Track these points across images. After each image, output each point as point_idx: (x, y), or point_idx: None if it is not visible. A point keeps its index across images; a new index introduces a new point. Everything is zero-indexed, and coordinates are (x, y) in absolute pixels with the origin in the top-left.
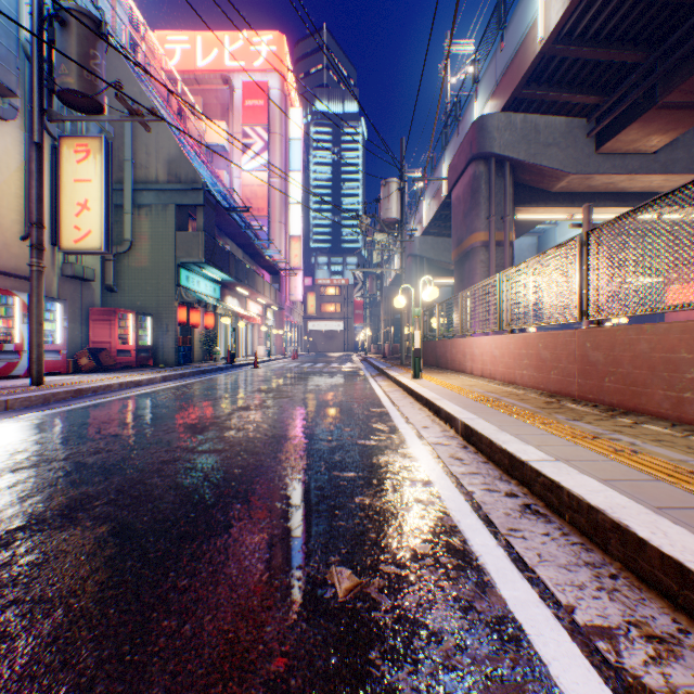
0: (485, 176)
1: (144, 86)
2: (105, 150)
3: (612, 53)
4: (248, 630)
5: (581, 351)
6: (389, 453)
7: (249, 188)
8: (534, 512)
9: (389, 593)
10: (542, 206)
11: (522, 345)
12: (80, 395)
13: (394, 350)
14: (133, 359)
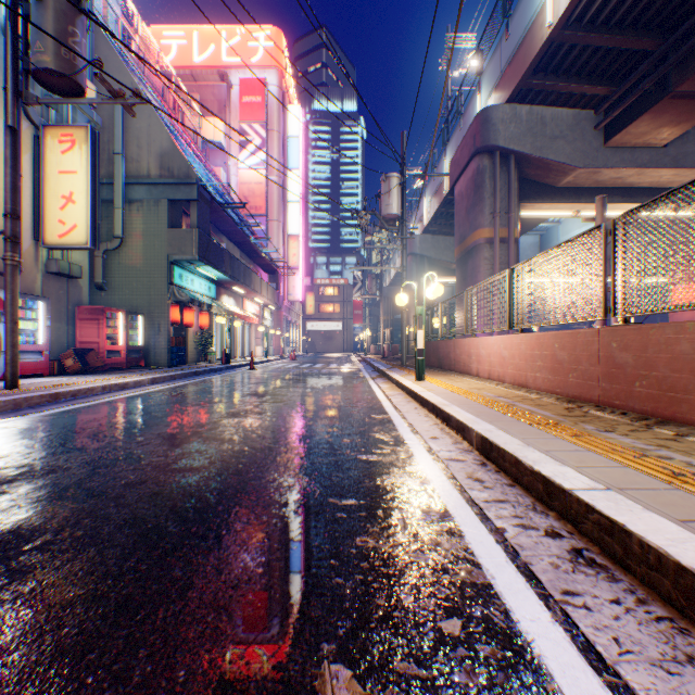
0: (489, 170)
1: (137, 78)
2: (91, 140)
3: (623, 40)
4: None
5: (606, 352)
6: (396, 472)
7: (247, 186)
8: (589, 562)
9: None
10: (548, 202)
11: (535, 345)
12: (57, 399)
13: (394, 351)
14: (123, 360)
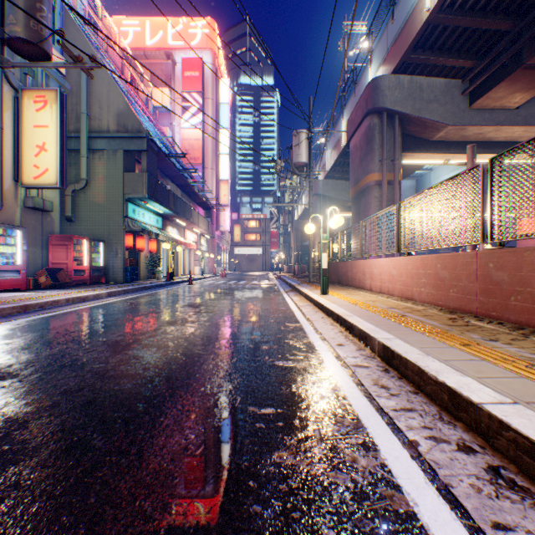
0: (378, 127)
1: (99, 54)
2: (60, 100)
3: (486, 22)
4: None
5: (483, 271)
6: (309, 379)
7: (188, 141)
8: (510, 485)
9: None
10: (424, 152)
11: (419, 265)
12: (27, 310)
13: (302, 270)
14: (87, 277)
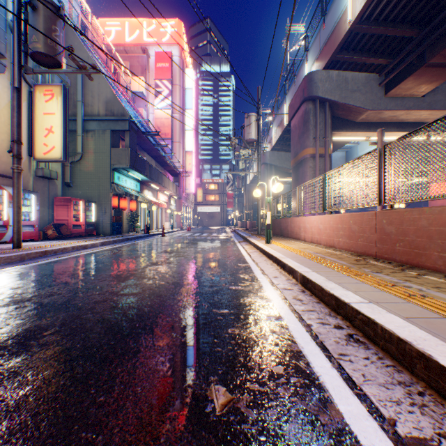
0: (312, 111)
1: (91, 53)
2: (64, 93)
3: (396, 30)
4: (146, 441)
5: (380, 226)
6: (252, 296)
7: (159, 120)
8: (356, 340)
9: (254, 408)
10: (350, 131)
11: (338, 221)
12: (45, 255)
13: (253, 225)
14: (83, 231)
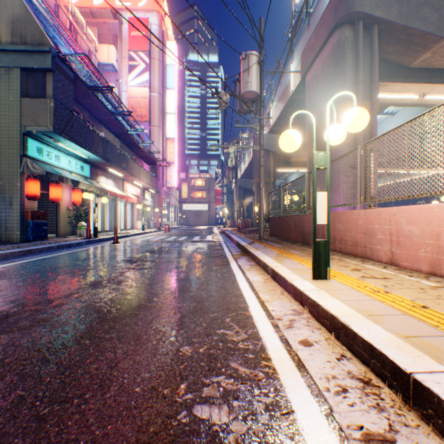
0: (351, 41)
1: None
2: None
3: None
4: None
5: None
6: None
7: (134, 99)
8: None
9: None
10: (401, 81)
11: None
12: None
13: (246, 224)
14: None
